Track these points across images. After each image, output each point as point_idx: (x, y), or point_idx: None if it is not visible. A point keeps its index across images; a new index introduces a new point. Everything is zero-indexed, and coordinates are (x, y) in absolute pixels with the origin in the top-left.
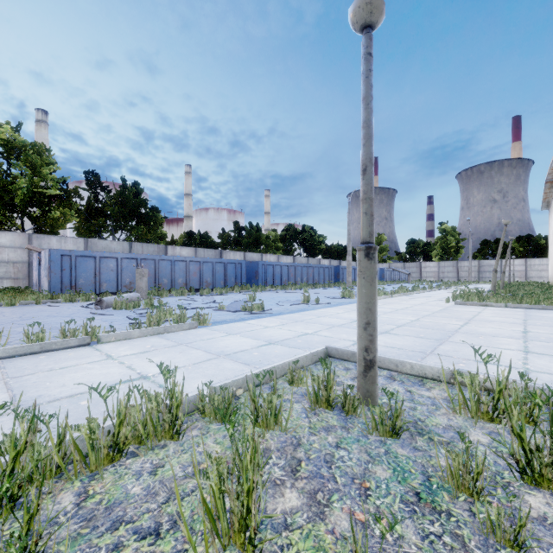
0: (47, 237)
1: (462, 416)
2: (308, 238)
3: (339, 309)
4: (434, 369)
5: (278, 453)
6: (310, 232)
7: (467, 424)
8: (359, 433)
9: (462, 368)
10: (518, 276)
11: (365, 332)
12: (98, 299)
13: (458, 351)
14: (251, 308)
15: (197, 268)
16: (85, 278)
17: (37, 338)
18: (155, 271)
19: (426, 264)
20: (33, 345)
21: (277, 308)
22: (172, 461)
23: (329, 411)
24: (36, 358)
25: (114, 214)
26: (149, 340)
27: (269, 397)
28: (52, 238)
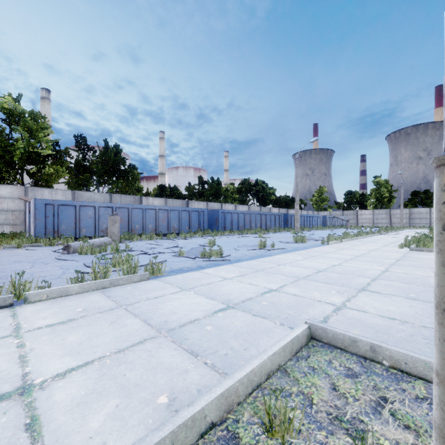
0: (41, 189)
1: None
2: (261, 190)
3: (296, 255)
4: None
5: None
6: (262, 185)
7: None
8: None
9: None
10: None
11: None
12: (65, 244)
13: None
14: (209, 254)
15: (165, 215)
16: (66, 224)
17: None
18: (128, 218)
19: (362, 212)
20: None
21: (235, 253)
22: None
23: None
24: None
25: (98, 170)
26: (87, 297)
27: None
28: (44, 190)
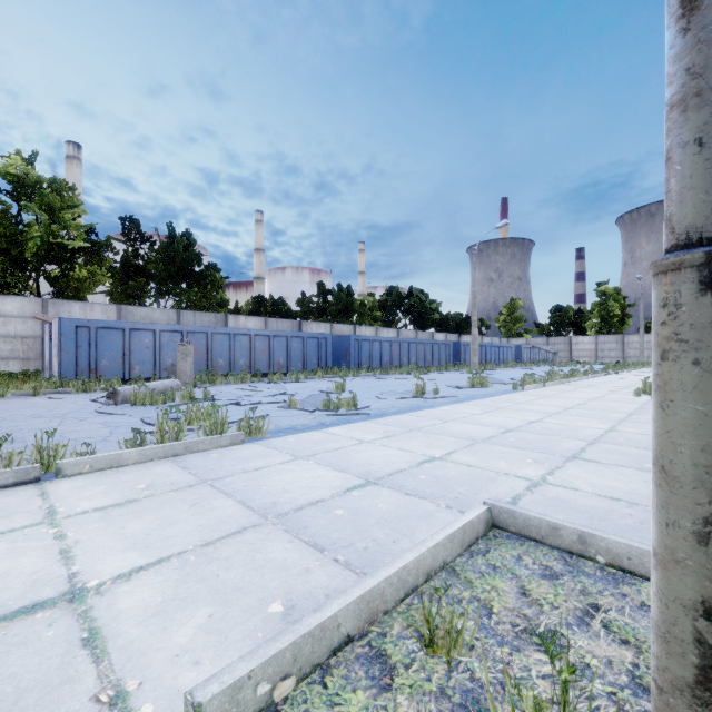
0: (68, 303)
1: None
2: (417, 304)
3: (473, 407)
4: None
5: None
6: (419, 296)
7: None
8: None
9: None
10: None
11: (701, 549)
12: (110, 390)
13: None
14: (336, 405)
15: (265, 344)
16: (109, 359)
17: None
18: (207, 349)
19: (578, 340)
20: None
21: (377, 403)
22: None
23: None
24: None
25: (158, 273)
26: (151, 469)
27: None
28: (74, 304)
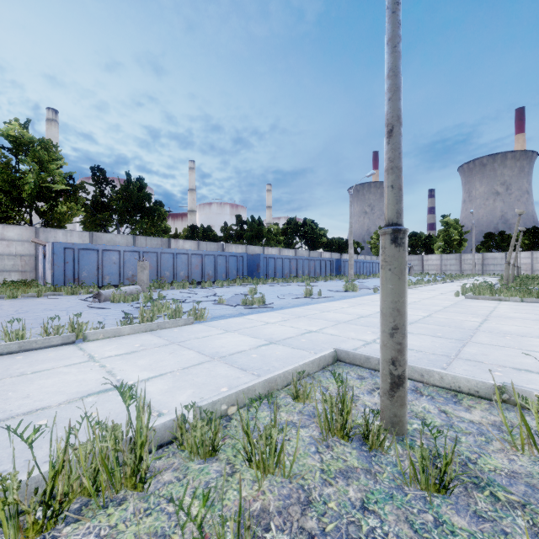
0: (54, 230)
1: (527, 455)
2: (310, 231)
3: (343, 303)
4: (471, 382)
5: (280, 519)
6: (311, 225)
7: (538, 470)
8: (390, 482)
9: (500, 378)
10: (524, 269)
11: (391, 339)
12: (96, 292)
13: (487, 354)
14: (251, 302)
15: (199, 261)
16: (87, 271)
17: (17, 335)
18: (157, 264)
19: (428, 257)
20: (10, 344)
21: (279, 301)
22: (127, 532)
23: (346, 443)
24: (12, 358)
25: (119, 208)
26: (139, 337)
27: (267, 431)
28: (58, 231)
